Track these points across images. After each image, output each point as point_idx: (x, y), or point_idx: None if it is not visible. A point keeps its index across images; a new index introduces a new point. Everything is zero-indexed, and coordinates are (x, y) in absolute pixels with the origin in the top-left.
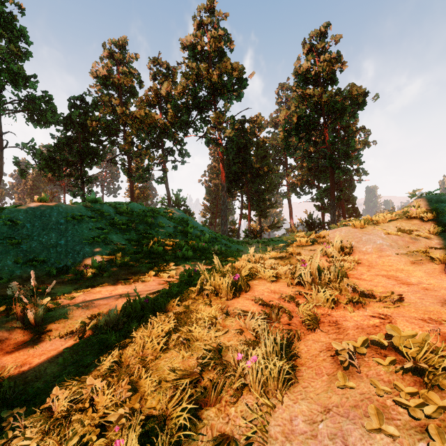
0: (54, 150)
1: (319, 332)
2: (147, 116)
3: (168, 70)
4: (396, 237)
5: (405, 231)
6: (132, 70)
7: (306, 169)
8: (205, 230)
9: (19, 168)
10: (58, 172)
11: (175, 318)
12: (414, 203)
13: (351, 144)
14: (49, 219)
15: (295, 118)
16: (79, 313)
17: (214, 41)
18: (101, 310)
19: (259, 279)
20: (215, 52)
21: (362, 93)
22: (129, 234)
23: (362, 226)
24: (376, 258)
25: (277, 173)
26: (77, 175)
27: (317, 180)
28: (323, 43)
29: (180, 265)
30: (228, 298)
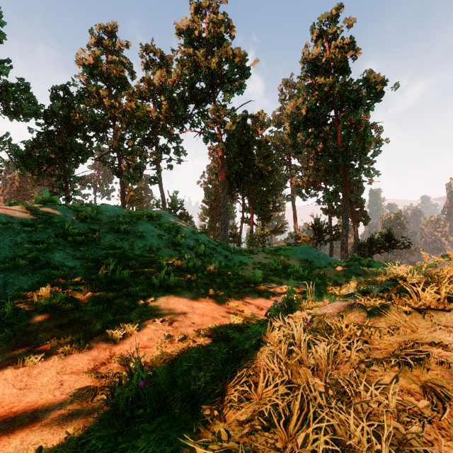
0: (32, 146)
1: None
2: (139, 109)
3: (162, 58)
4: None
5: None
6: (122, 59)
7: (312, 170)
8: (201, 238)
9: None
10: (37, 171)
11: None
12: None
13: (368, 139)
14: None
15: (304, 110)
16: None
17: (213, 26)
18: None
19: None
20: (214, 38)
21: (381, 81)
22: (86, 249)
23: None
24: None
25: (281, 174)
26: (59, 175)
27: (324, 181)
28: (334, 27)
29: (155, 301)
30: None
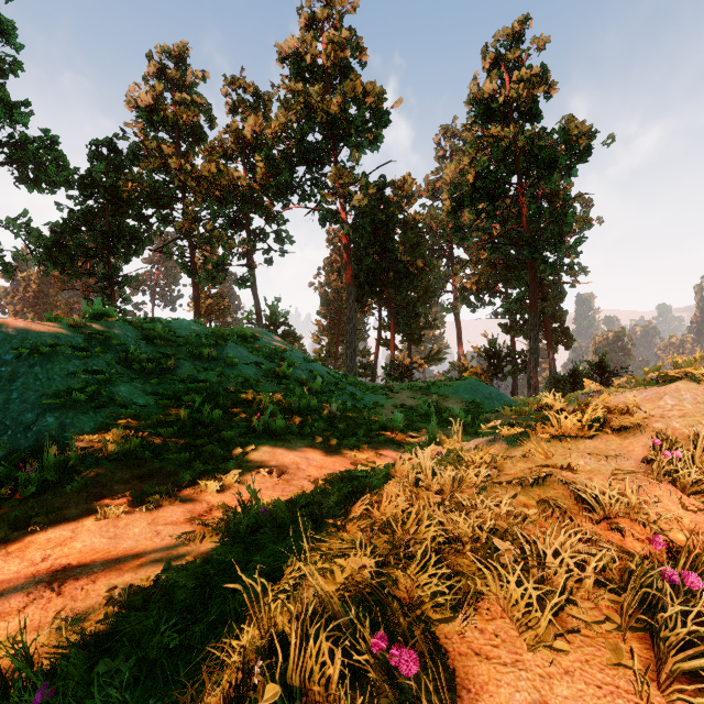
0: (62, 231)
1: None
2: (221, 174)
3: (257, 97)
4: None
5: None
6: (196, 98)
7: (485, 265)
8: (316, 368)
9: (3, 260)
10: (69, 268)
11: None
12: None
13: (567, 220)
14: None
15: (472, 175)
16: None
17: (333, 48)
18: None
19: (477, 597)
20: (336, 67)
21: (587, 133)
22: (159, 382)
23: None
24: None
25: (438, 272)
26: (102, 274)
27: (503, 282)
28: (517, 50)
29: (257, 450)
30: None
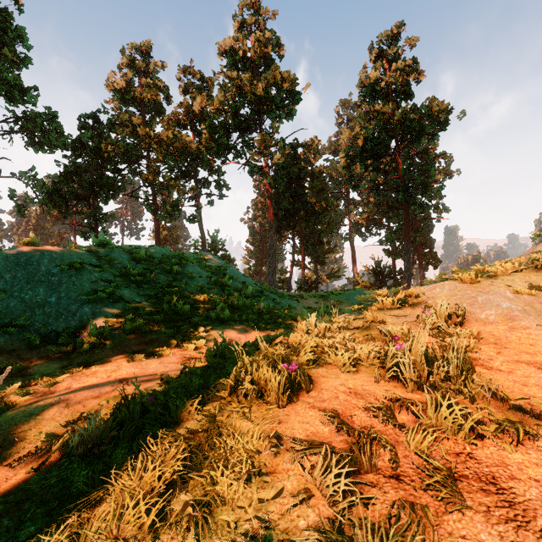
0: (60, 181)
1: (468, 511)
2: (176, 138)
3: (202, 81)
4: (529, 297)
5: (541, 289)
6: (157, 82)
7: (373, 205)
8: (247, 281)
9: (16, 203)
10: (65, 208)
11: (187, 447)
12: (541, 246)
13: (431, 173)
14: (37, 269)
15: (361, 140)
16: (52, 413)
17: (259, 45)
18: (86, 408)
19: (327, 364)
20: (261, 59)
21: (445, 109)
22: (147, 288)
23: (473, 281)
24: (506, 330)
25: (337, 210)
26: (89, 212)
27: (387, 218)
28: (395, 47)
29: (213, 330)
30: (280, 404)
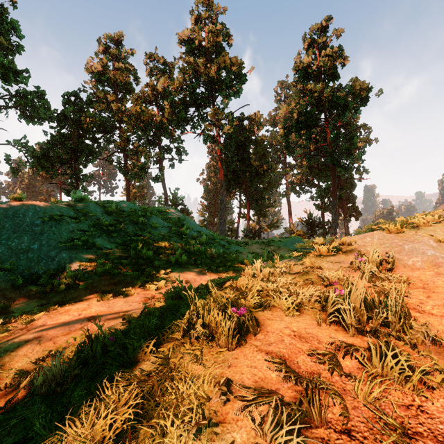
0: (47, 148)
1: None
2: (143, 112)
3: (165, 65)
4: None
5: None
6: (128, 66)
7: (305, 168)
8: (202, 230)
9: (11, 166)
10: (51, 170)
11: (140, 392)
12: None
13: (354, 141)
14: (23, 220)
15: (296, 114)
16: (25, 350)
17: (212, 36)
18: (56, 345)
19: (272, 307)
20: (213, 47)
21: (366, 88)
22: (117, 236)
23: (399, 231)
24: (432, 276)
25: (276, 172)
26: (71, 174)
27: (317, 178)
28: (324, 37)
29: (172, 272)
30: (229, 347)
